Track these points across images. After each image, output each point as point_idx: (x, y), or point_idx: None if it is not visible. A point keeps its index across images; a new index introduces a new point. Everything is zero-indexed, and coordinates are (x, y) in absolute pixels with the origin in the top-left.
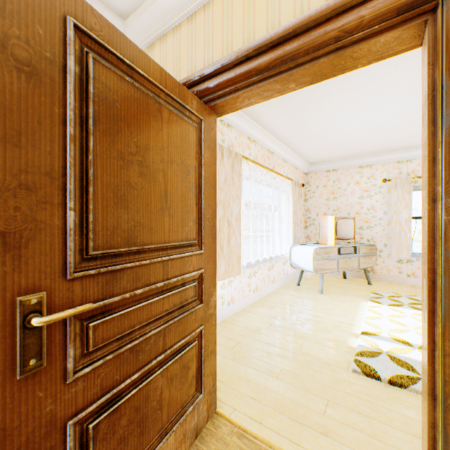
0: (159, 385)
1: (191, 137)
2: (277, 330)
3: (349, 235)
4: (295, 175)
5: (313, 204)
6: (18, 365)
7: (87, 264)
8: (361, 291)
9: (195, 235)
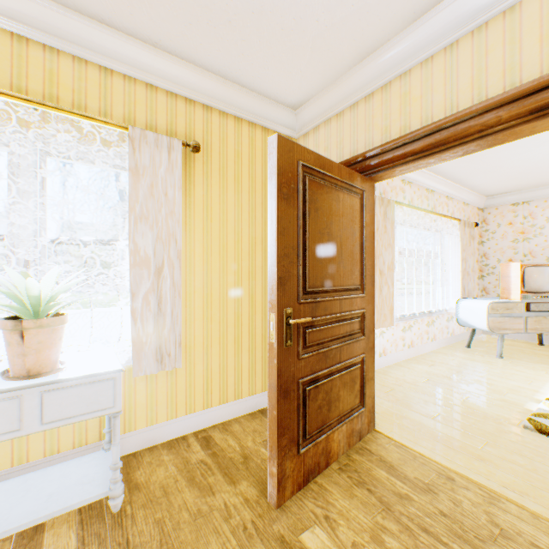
0: (337, 384)
1: (356, 207)
2: (435, 385)
3: (545, 288)
4: (465, 213)
5: (493, 248)
6: (284, 341)
7: (305, 296)
8: None
9: (359, 282)
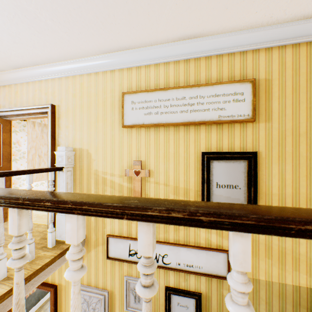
0: None
1: None
2: None
3: None
4: None
5: None
6: None
7: None
8: None
9: None
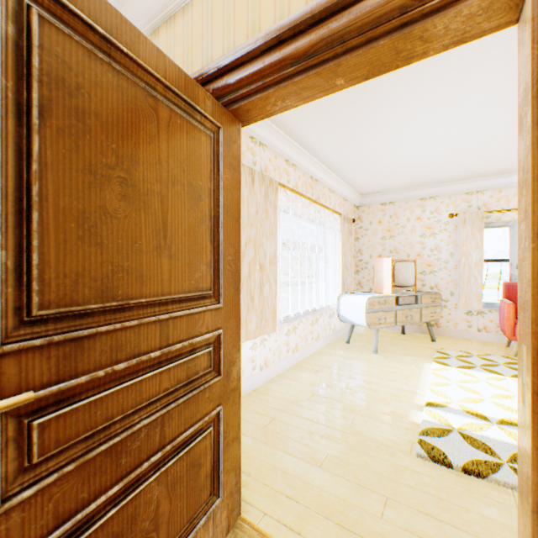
0: (153, 497)
1: (204, 150)
2: (321, 401)
3: (409, 282)
4: (344, 208)
5: (366, 244)
6: None
7: (30, 330)
8: (424, 350)
9: (210, 284)
